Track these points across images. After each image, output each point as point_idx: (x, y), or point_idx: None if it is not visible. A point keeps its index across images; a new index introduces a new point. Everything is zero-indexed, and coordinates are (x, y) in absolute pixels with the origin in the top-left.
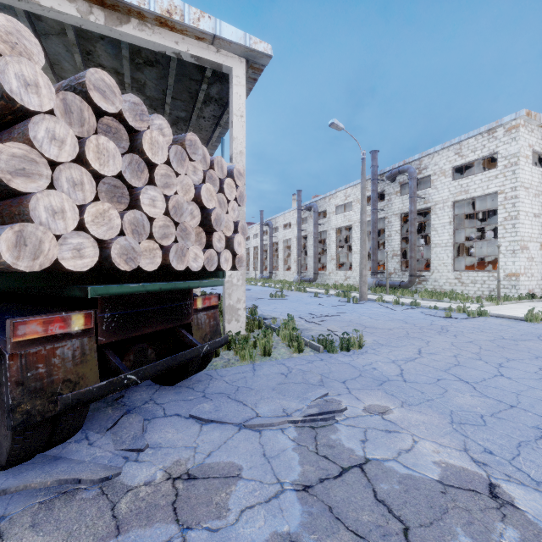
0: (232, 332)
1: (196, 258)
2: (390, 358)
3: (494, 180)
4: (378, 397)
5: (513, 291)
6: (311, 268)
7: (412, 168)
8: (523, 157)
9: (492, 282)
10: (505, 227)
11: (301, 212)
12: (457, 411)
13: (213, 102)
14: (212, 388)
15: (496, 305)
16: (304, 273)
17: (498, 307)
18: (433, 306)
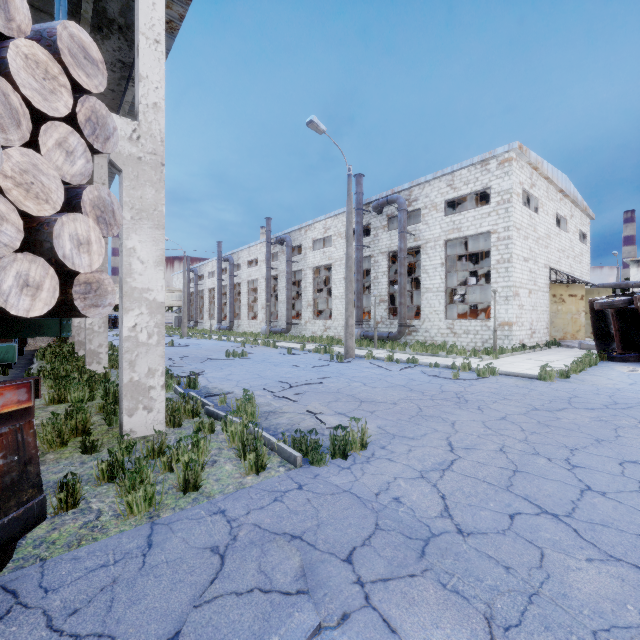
0: (137, 431)
1: None
2: (415, 467)
3: (488, 218)
4: (432, 610)
5: (506, 342)
6: (283, 317)
7: (402, 199)
8: (515, 194)
9: (485, 332)
10: (498, 271)
11: (270, 246)
12: (605, 632)
13: (116, 33)
14: None
15: (495, 359)
16: (274, 323)
17: (498, 362)
18: (433, 364)
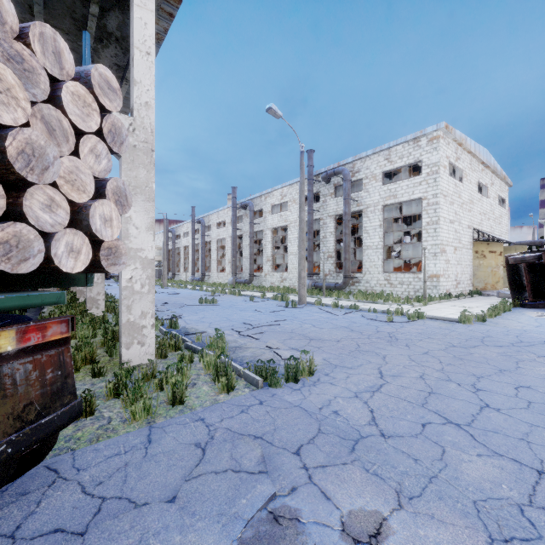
0: (133, 360)
1: None
2: (351, 389)
3: (419, 187)
4: (357, 486)
5: (434, 292)
6: (246, 270)
7: (347, 171)
8: (442, 166)
9: (417, 283)
10: (427, 231)
11: (236, 210)
12: (482, 501)
13: (114, 43)
14: (42, 515)
15: (424, 305)
16: (239, 275)
17: (427, 308)
18: (371, 309)
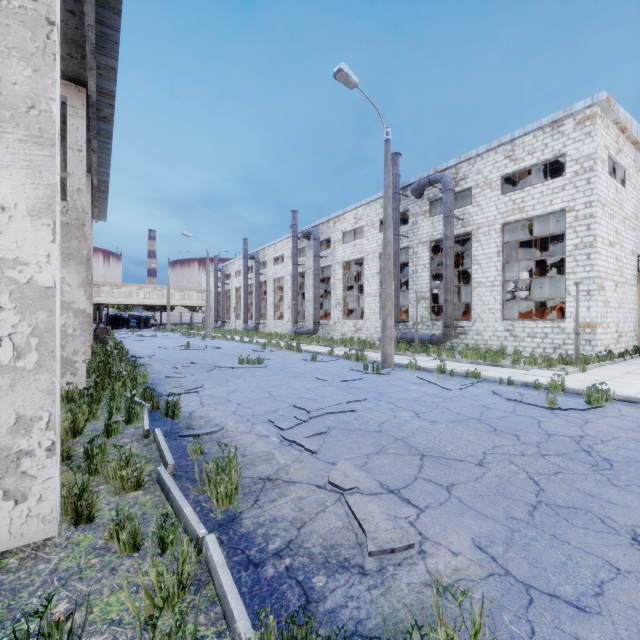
0: None
1: None
2: None
3: (561, 193)
4: None
5: (588, 349)
6: (310, 317)
7: (448, 177)
8: (600, 160)
9: (557, 335)
10: (575, 258)
11: (296, 241)
12: None
13: None
14: None
15: (582, 371)
16: (301, 323)
17: (591, 376)
18: (503, 379)
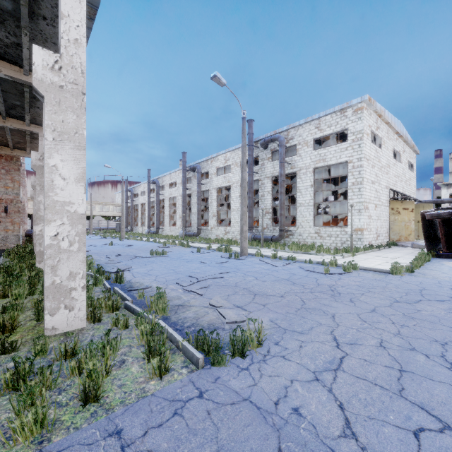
0: (59, 328)
1: None
2: (308, 367)
3: (345, 152)
4: None
5: (359, 243)
6: (195, 224)
7: (282, 137)
8: (366, 134)
9: (343, 236)
10: (353, 190)
11: (185, 173)
12: None
13: None
14: None
15: (352, 256)
16: (189, 229)
17: (355, 258)
18: (307, 260)
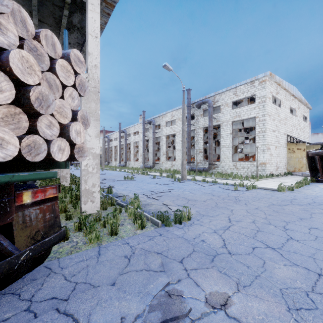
0: (88, 211)
1: (1, 144)
2: (212, 228)
3: (254, 110)
4: (214, 279)
5: (263, 173)
6: (151, 160)
7: (210, 101)
8: (268, 98)
9: (252, 167)
10: (259, 137)
11: (144, 125)
12: (285, 289)
13: (76, 30)
14: (45, 290)
15: (257, 181)
16: (147, 163)
17: (258, 182)
18: (225, 183)
